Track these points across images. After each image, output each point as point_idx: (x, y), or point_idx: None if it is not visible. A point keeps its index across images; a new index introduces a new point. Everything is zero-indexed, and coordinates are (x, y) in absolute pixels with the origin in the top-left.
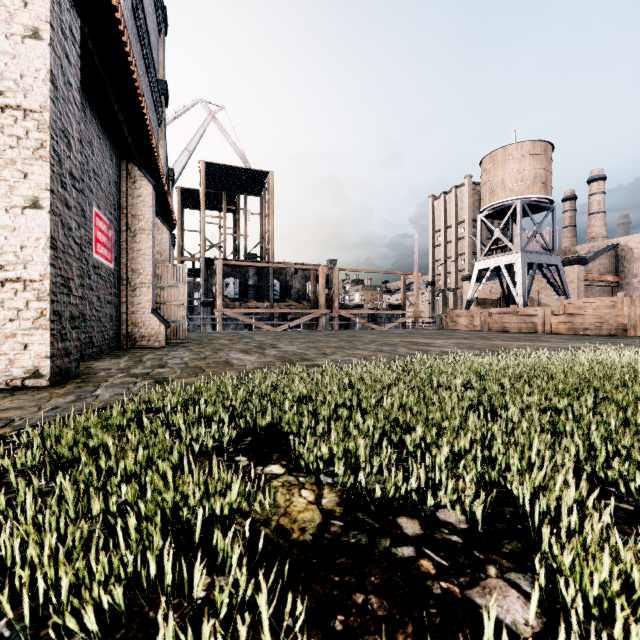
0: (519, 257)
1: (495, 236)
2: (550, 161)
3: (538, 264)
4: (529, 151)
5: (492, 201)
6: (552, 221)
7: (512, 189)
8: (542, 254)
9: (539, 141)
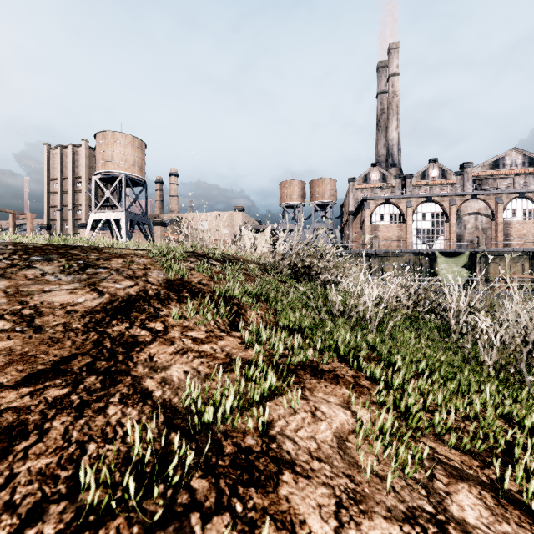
0: (124, 215)
1: (107, 196)
2: (144, 154)
3: (138, 222)
4: (131, 142)
5: (104, 169)
6: (146, 195)
7: (119, 165)
8: (139, 215)
9: (137, 138)
